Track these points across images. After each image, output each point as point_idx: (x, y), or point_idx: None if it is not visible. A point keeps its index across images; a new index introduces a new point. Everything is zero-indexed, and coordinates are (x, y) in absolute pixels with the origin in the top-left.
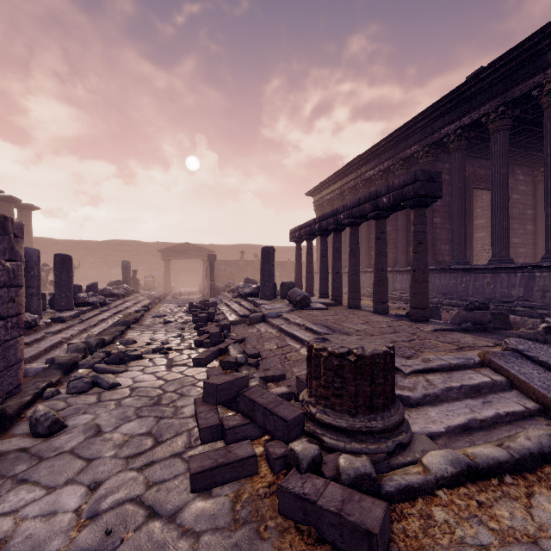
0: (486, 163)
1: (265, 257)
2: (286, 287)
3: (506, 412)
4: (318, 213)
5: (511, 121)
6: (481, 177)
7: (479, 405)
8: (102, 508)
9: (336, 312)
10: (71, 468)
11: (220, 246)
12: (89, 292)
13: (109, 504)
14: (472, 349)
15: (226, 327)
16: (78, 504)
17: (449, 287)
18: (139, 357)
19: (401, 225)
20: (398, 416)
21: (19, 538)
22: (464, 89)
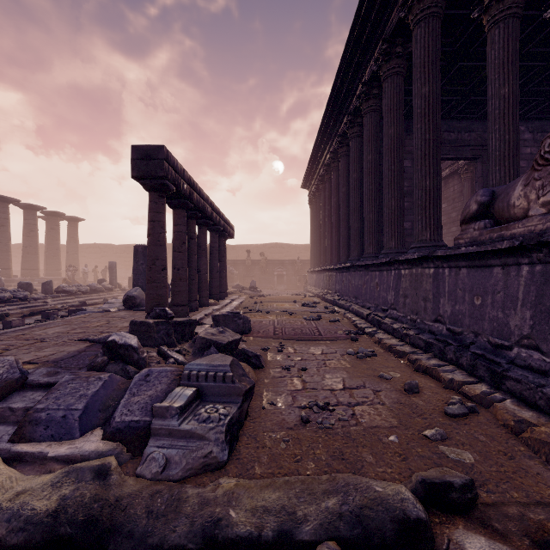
0: (460, 123)
1: (134, 256)
2: None
3: None
4: (311, 206)
5: (405, 61)
6: (450, 144)
7: None
8: None
9: (138, 314)
10: None
11: (248, 246)
12: (43, 288)
13: None
14: None
15: (8, 324)
16: None
17: (358, 288)
18: None
19: (342, 215)
20: None
21: None
22: (356, 33)
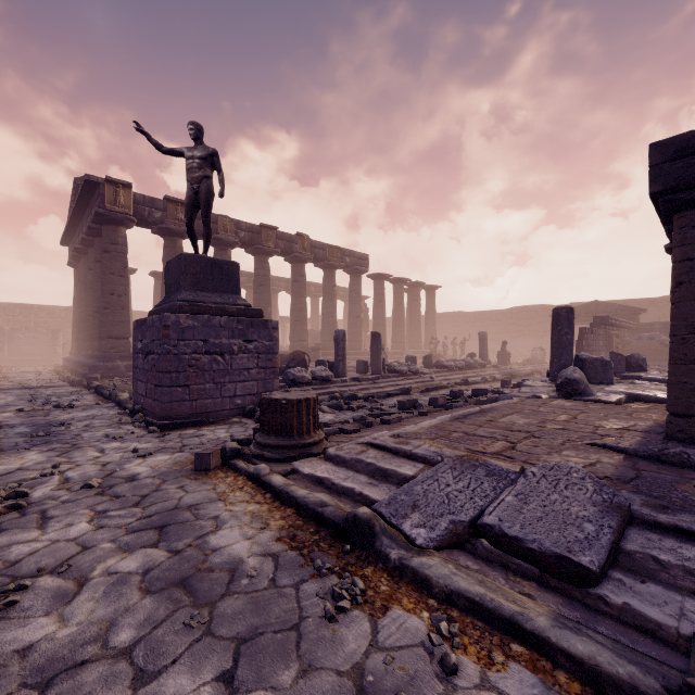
0: None
1: (554, 323)
2: (587, 365)
3: (360, 492)
4: None
5: None
6: None
7: (359, 481)
8: (220, 439)
9: (596, 408)
10: (238, 431)
11: None
12: (424, 363)
13: (223, 439)
14: (488, 456)
15: (434, 401)
16: (222, 437)
17: None
18: (352, 409)
19: None
20: (272, 441)
21: (206, 436)
22: None
